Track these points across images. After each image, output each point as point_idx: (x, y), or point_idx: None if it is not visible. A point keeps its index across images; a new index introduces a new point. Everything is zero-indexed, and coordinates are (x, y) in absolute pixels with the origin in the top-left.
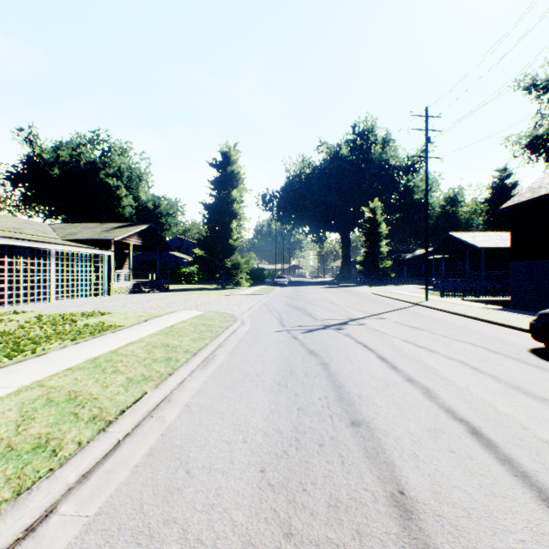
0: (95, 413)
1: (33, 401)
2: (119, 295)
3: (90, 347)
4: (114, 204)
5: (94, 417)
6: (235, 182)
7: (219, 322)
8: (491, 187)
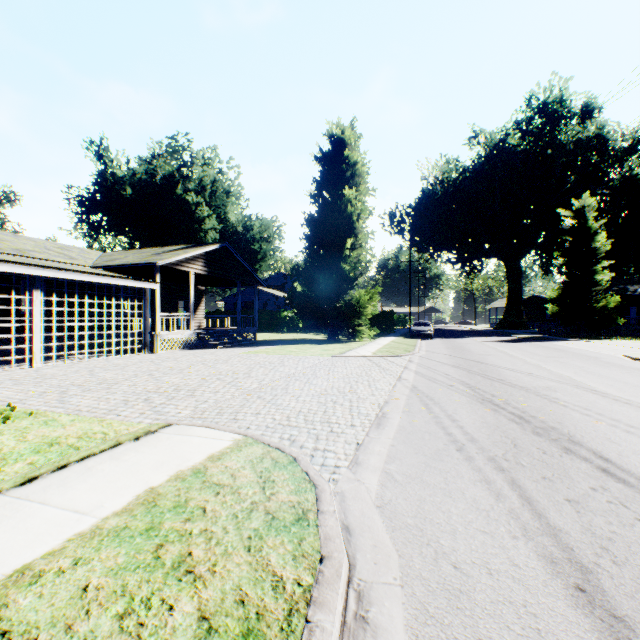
0: None
1: None
2: (169, 351)
3: None
4: (194, 228)
5: None
6: (351, 180)
7: None
8: None
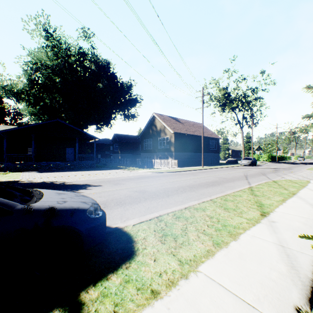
0: None
1: None
2: None
3: None
4: None
5: None
6: None
7: (311, 169)
8: None
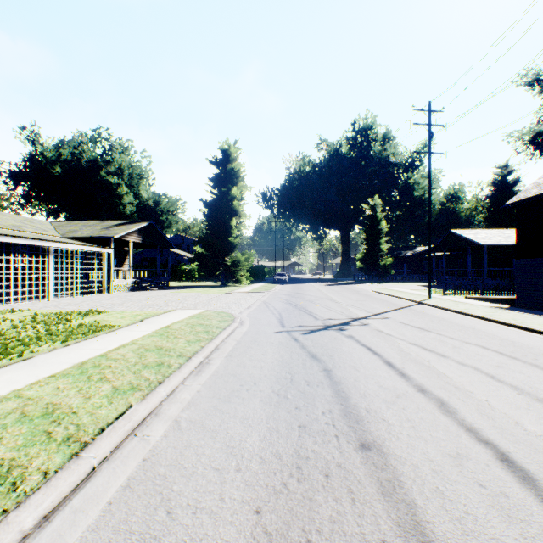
0: (71, 433)
1: (5, 416)
2: (119, 293)
3: (79, 350)
4: (115, 202)
5: (69, 437)
6: (235, 179)
7: (216, 322)
8: (492, 184)
